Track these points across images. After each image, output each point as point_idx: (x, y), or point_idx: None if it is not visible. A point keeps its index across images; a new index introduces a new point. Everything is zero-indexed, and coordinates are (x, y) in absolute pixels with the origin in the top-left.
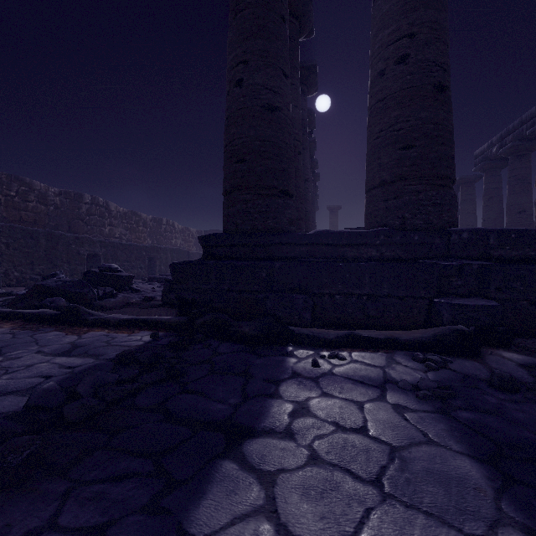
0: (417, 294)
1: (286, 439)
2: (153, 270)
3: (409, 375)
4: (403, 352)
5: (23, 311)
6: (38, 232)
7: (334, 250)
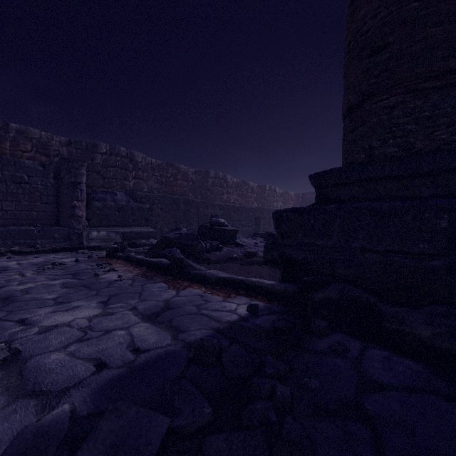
0: None
1: None
2: (258, 228)
3: None
4: None
5: (148, 259)
6: (179, 199)
7: None
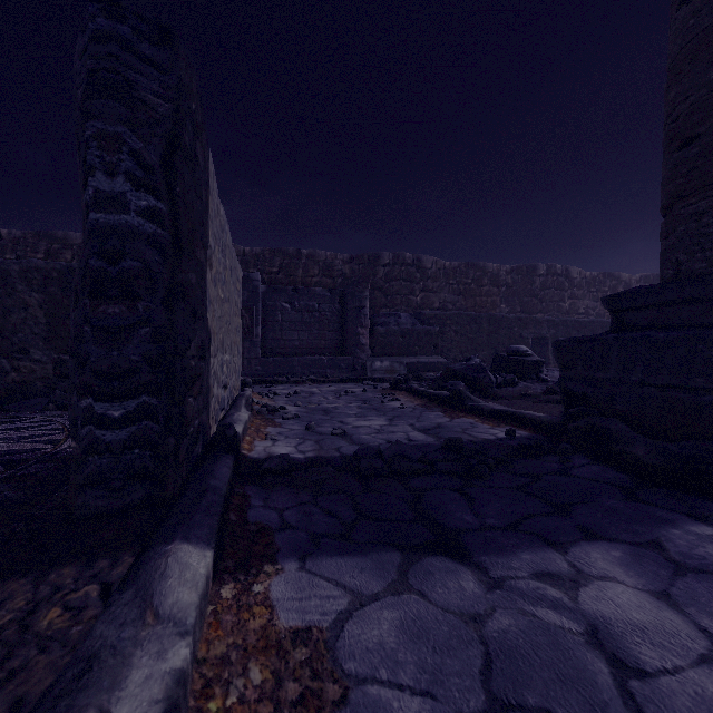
0: None
1: (484, 585)
2: None
3: None
4: None
5: (429, 391)
6: (480, 317)
7: None
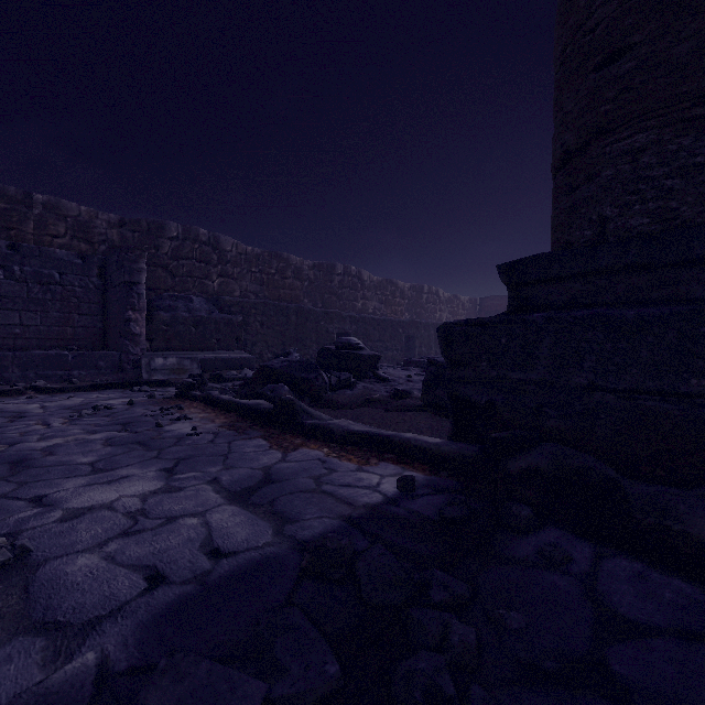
0: None
1: None
2: (411, 353)
3: None
4: None
5: (238, 402)
6: (288, 308)
7: None
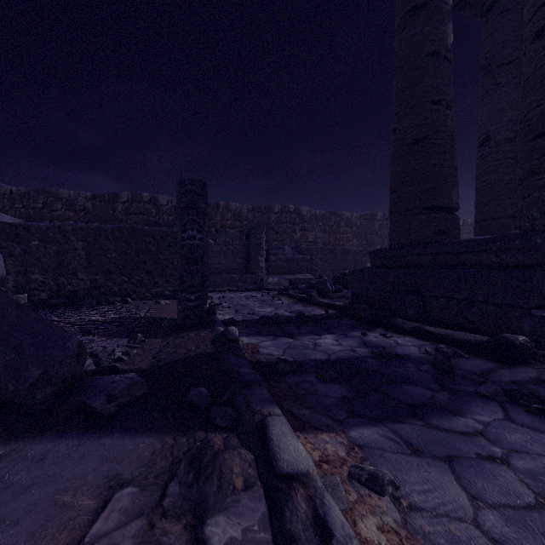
0: (515, 303)
1: (294, 340)
2: None
3: (404, 351)
4: (445, 346)
5: (297, 295)
6: (336, 249)
7: (456, 258)
